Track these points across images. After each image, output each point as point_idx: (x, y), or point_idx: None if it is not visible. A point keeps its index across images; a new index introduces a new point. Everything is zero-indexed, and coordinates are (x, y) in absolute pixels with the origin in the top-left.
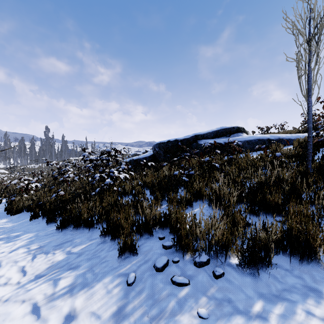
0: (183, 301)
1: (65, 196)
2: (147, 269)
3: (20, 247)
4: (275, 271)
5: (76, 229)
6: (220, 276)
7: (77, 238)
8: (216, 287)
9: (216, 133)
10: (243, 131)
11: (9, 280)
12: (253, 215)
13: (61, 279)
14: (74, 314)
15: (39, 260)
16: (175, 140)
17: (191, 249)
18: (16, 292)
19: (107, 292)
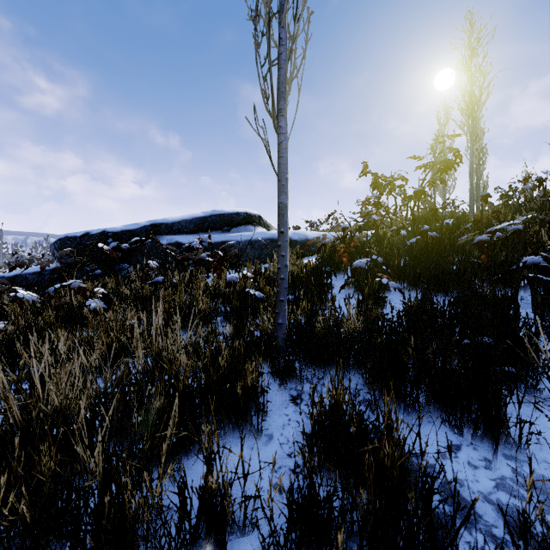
0: None
1: None
2: None
3: None
4: None
5: None
6: None
7: None
8: None
9: (201, 223)
10: (259, 223)
11: None
12: None
13: None
14: None
15: None
16: (101, 233)
17: None
18: None
19: None
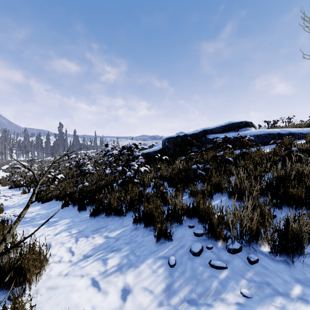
0: (225, 282)
1: (89, 187)
2: (184, 253)
3: (62, 231)
4: (307, 259)
5: (108, 217)
6: (255, 262)
7: (110, 225)
8: (253, 271)
9: (224, 128)
10: (251, 126)
11: (61, 258)
12: (276, 207)
13: (108, 259)
14: (129, 288)
15: (82, 242)
16: (184, 135)
17: (222, 237)
18: (72, 268)
19: (153, 271)
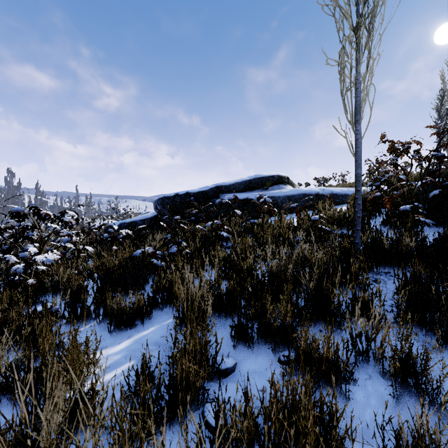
0: None
1: None
2: None
3: None
4: None
5: None
6: None
7: None
8: None
9: (248, 185)
10: (287, 183)
11: None
12: (244, 344)
13: None
14: None
15: None
16: (186, 193)
17: None
18: None
19: None
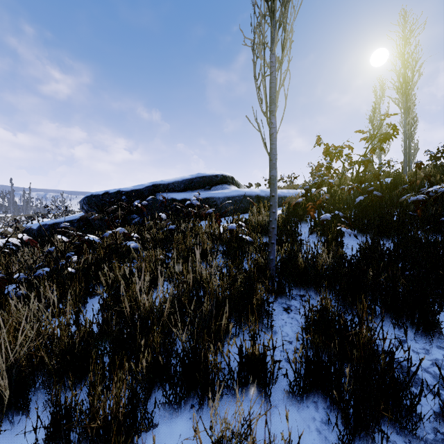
0: None
1: None
2: None
3: None
4: None
5: None
6: None
7: None
8: None
9: (189, 184)
10: (232, 183)
11: None
12: None
13: None
14: None
15: None
16: (117, 192)
17: None
18: None
19: None
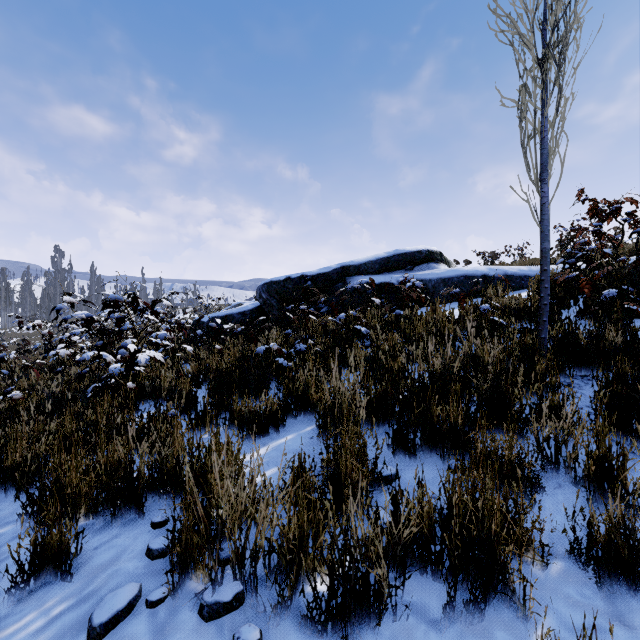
0: None
1: (21, 403)
2: (68, 630)
3: None
4: (402, 626)
5: None
6: None
7: None
8: None
9: (385, 264)
10: (440, 260)
11: None
12: (405, 453)
13: None
14: None
15: None
16: (301, 277)
17: (204, 564)
18: None
19: None
